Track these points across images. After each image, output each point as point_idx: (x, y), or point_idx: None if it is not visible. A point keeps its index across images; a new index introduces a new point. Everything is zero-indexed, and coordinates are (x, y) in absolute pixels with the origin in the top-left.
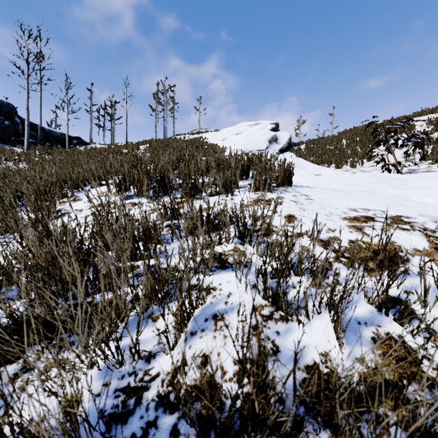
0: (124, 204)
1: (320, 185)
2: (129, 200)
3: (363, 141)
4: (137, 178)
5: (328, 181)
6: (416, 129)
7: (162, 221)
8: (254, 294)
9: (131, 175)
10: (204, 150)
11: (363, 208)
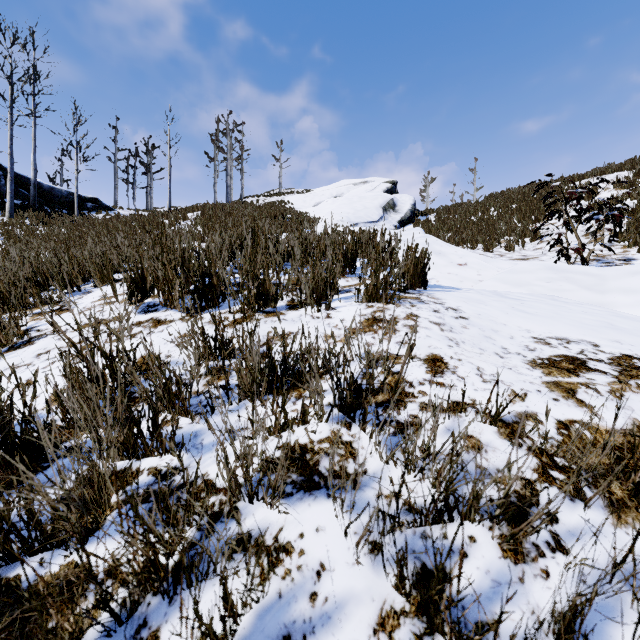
0: (129, 331)
1: (467, 282)
2: (151, 313)
3: (522, 210)
4: (162, 278)
5: (479, 274)
6: (599, 194)
7: (201, 361)
8: (375, 573)
9: (153, 272)
10: (286, 222)
11: (556, 336)
